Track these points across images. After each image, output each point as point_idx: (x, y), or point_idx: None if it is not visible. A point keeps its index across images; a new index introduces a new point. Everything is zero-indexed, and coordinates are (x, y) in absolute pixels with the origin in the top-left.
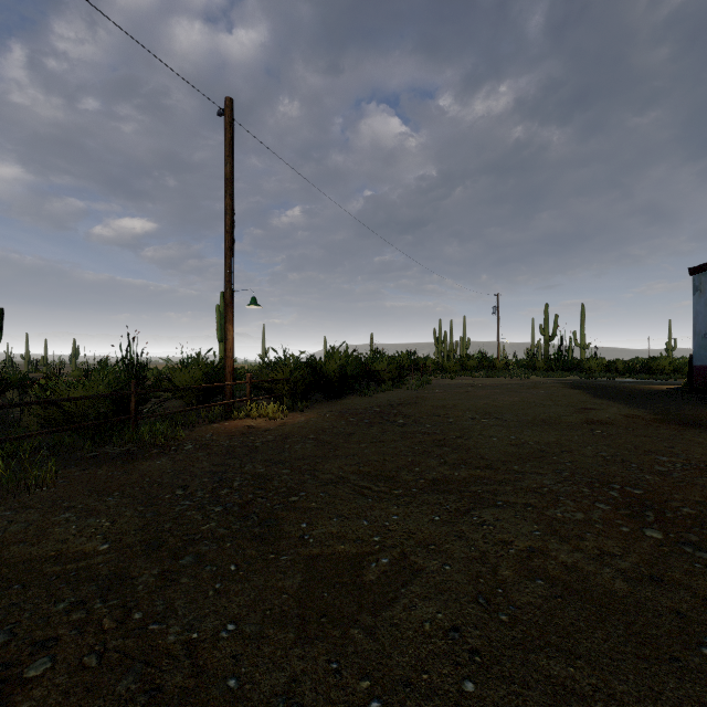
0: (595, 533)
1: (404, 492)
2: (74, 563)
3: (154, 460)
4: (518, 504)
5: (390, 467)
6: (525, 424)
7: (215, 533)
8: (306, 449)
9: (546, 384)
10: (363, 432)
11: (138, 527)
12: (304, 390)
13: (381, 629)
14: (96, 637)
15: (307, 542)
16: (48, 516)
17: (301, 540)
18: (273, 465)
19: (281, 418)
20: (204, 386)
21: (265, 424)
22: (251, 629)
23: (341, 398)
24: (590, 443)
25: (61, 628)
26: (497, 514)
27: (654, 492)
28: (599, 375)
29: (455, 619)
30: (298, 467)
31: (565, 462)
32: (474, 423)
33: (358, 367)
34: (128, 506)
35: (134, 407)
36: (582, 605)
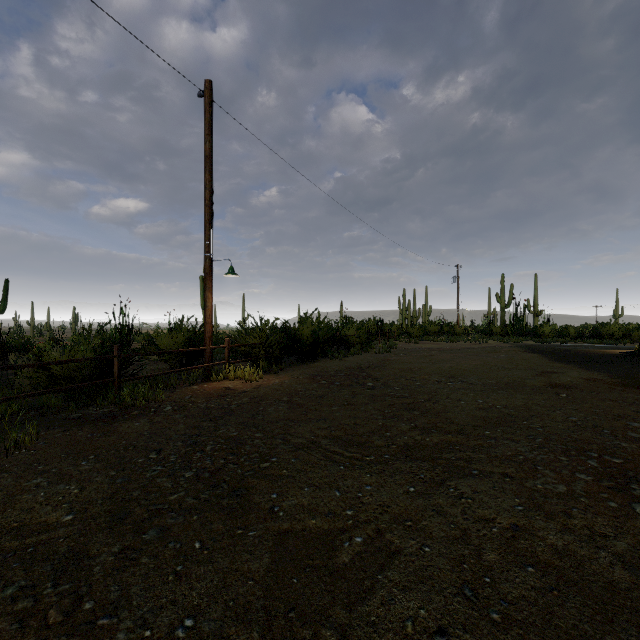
0: (582, 508)
1: (377, 458)
2: (34, 537)
3: (133, 421)
4: (495, 473)
5: (361, 431)
6: (490, 388)
7: (183, 503)
8: (279, 411)
9: (505, 349)
10: (335, 395)
11: (106, 495)
12: (279, 354)
13: (357, 629)
14: (38, 635)
15: (277, 516)
16: (20, 481)
17: (270, 513)
18: (246, 428)
19: (256, 380)
20: (185, 350)
21: (242, 386)
22: (210, 626)
23: (314, 361)
24: (557, 407)
25: (2, 620)
26: (474, 485)
27: (634, 461)
28: (552, 339)
29: (440, 617)
30: (271, 431)
31: (536, 427)
32: (441, 386)
33: (329, 332)
34: (100, 471)
35: (117, 370)
36: (583, 601)
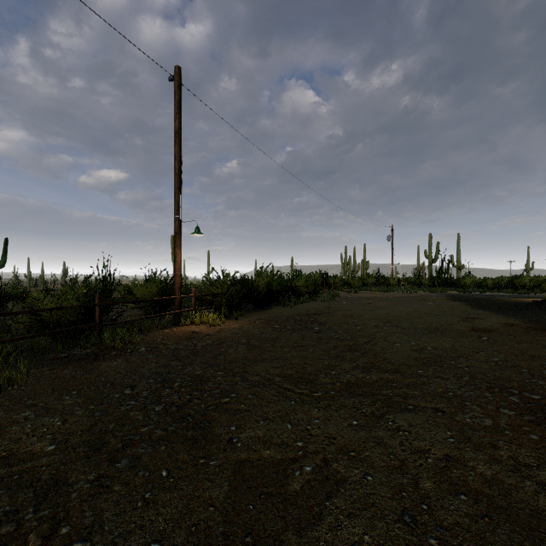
0: (507, 440)
1: (323, 394)
2: (20, 465)
3: (111, 361)
4: (428, 408)
5: (310, 370)
6: (421, 331)
7: (153, 434)
8: (238, 352)
9: (432, 298)
10: (286, 337)
11: (85, 427)
12: (238, 302)
13: None
14: None
15: (235, 446)
16: (10, 414)
17: (229, 444)
18: (209, 367)
19: (219, 325)
20: (157, 298)
21: (206, 330)
22: None
23: (268, 308)
24: (481, 349)
25: None
26: (410, 419)
27: None
28: (472, 289)
29: (383, 543)
30: (231, 369)
31: (462, 366)
32: (378, 330)
33: (282, 283)
34: (81, 405)
35: (98, 316)
36: (512, 527)
